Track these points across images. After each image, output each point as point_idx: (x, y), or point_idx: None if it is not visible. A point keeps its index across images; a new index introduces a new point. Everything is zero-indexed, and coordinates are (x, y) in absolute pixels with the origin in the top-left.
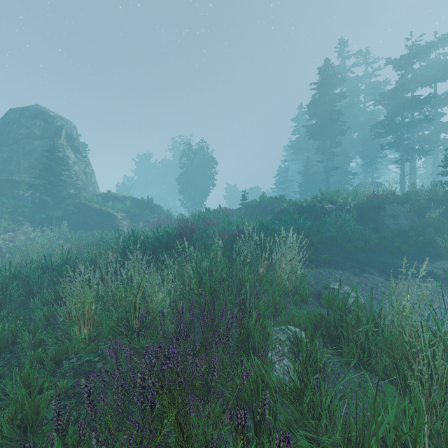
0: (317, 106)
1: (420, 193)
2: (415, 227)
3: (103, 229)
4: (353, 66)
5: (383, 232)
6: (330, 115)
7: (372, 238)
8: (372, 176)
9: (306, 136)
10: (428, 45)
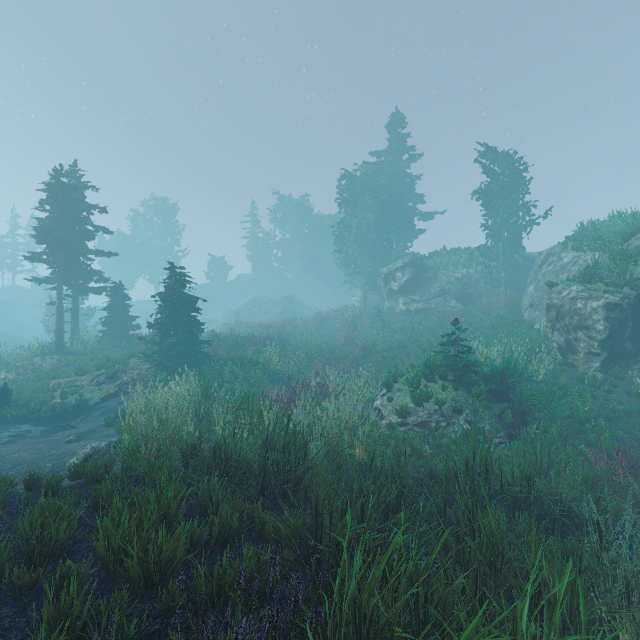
0: None
1: None
2: None
3: None
4: None
5: None
6: None
7: None
8: None
9: None
10: None
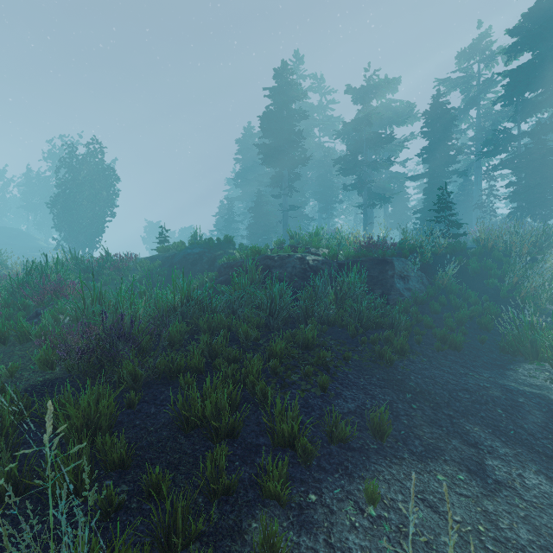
0: (273, 119)
1: (425, 243)
2: (432, 294)
3: None
4: (309, 90)
5: (399, 304)
6: (289, 135)
7: (402, 321)
8: (328, 223)
9: (256, 165)
10: (386, 81)
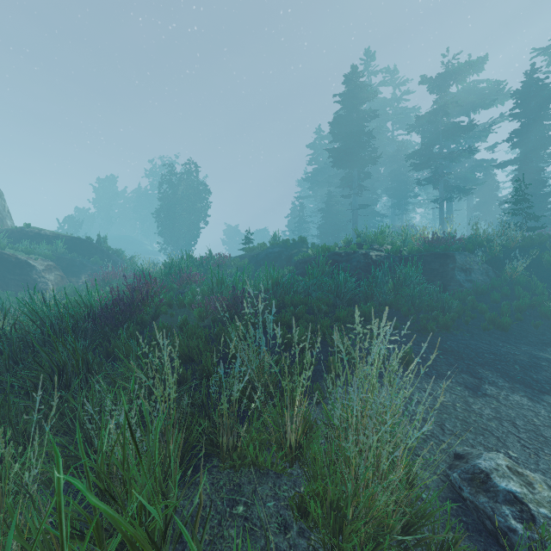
0: (343, 123)
1: (494, 237)
2: (496, 286)
3: (6, 287)
4: (381, 85)
5: (457, 294)
6: (359, 137)
7: (452, 305)
8: (402, 219)
9: (326, 166)
10: (467, 64)
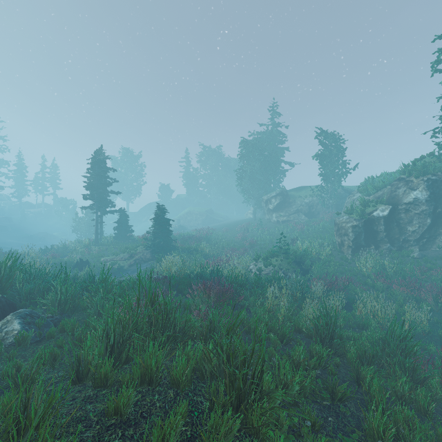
0: None
1: None
2: None
3: None
4: None
5: None
6: None
7: None
8: None
9: None
10: None
